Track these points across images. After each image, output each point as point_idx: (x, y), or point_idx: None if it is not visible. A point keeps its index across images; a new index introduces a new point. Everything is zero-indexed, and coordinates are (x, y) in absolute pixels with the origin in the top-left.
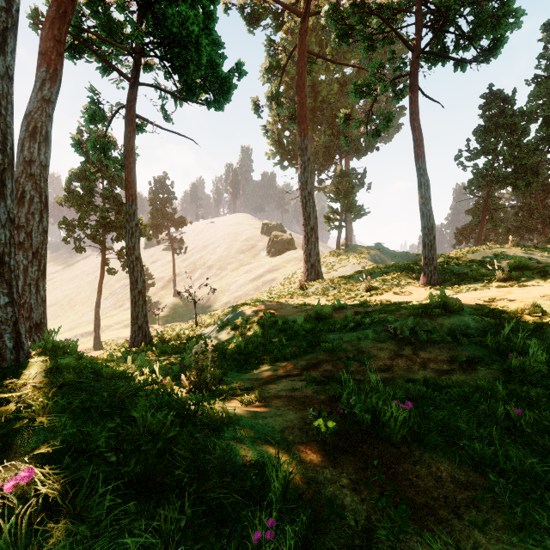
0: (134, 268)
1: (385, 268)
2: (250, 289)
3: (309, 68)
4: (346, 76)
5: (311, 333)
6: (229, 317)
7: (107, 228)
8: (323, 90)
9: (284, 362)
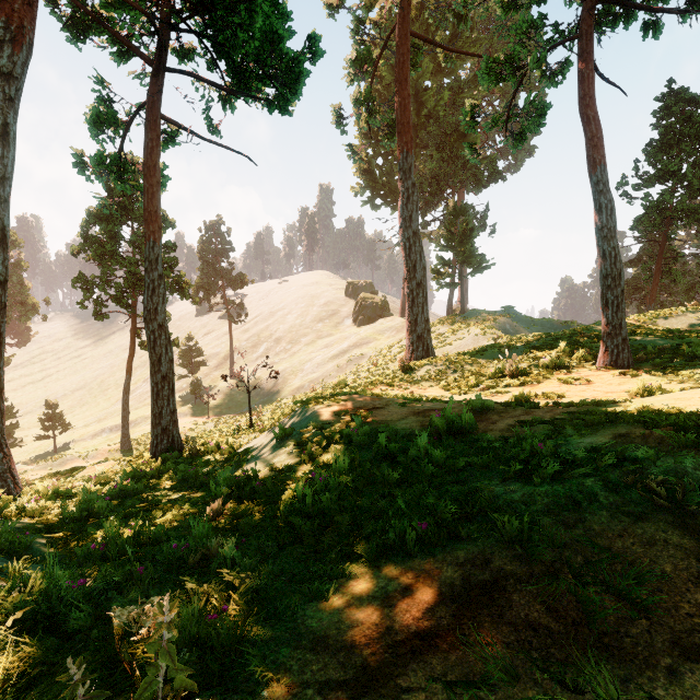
0: (156, 341)
1: (531, 341)
2: (330, 369)
3: (413, 59)
4: (461, 80)
5: (447, 469)
6: (294, 420)
7: (137, 286)
8: (429, 100)
9: (401, 559)
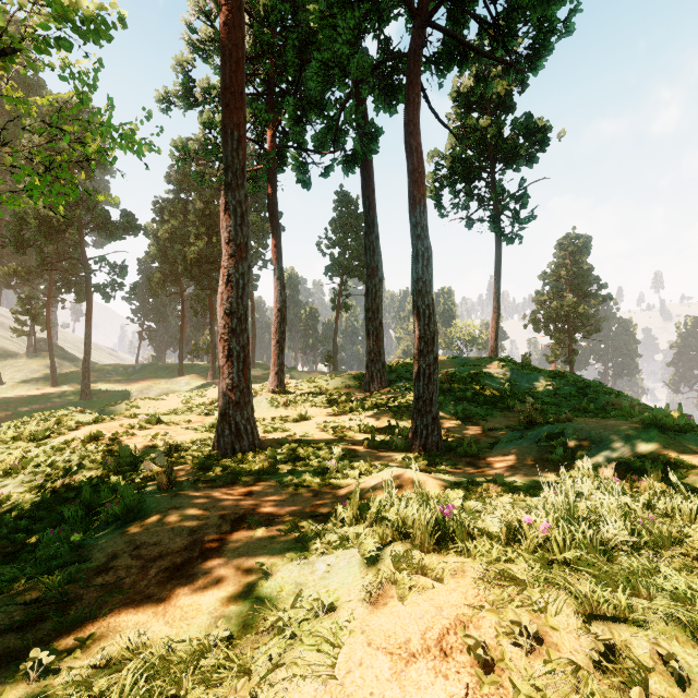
0: None
1: (42, 378)
2: None
3: None
4: None
5: None
6: None
7: None
8: None
9: None
